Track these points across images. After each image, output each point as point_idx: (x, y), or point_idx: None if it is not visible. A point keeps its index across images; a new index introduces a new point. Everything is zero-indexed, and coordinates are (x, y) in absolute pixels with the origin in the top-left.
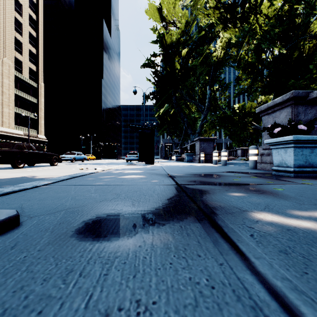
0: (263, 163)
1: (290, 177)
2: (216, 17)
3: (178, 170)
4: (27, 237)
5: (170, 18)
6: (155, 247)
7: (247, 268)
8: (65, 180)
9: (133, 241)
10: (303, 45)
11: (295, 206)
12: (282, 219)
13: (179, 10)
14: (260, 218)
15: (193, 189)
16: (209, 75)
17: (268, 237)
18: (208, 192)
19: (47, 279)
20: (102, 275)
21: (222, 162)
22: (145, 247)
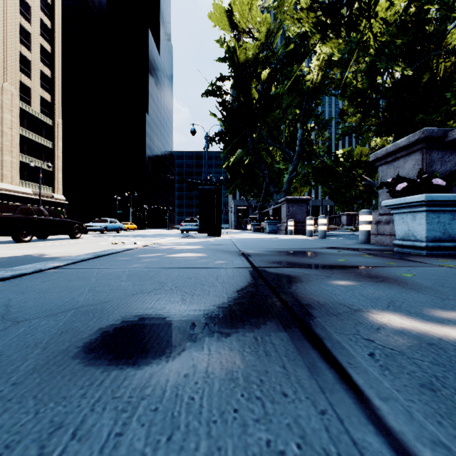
0: (380, 235)
1: (421, 255)
2: (311, 23)
3: (255, 245)
4: (1, 358)
5: (244, 25)
6: (211, 377)
7: (368, 421)
8: (86, 260)
9: (176, 366)
10: (436, 64)
11: (436, 302)
12: (418, 325)
13: (257, 13)
14: (383, 323)
15: (277, 275)
16: (301, 108)
17: (399, 357)
18: (299, 280)
19: (13, 444)
20: (113, 435)
21: (320, 234)
22: (195, 378)
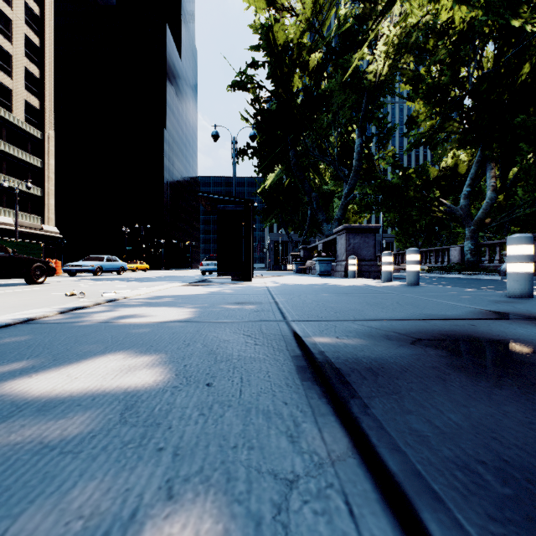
0: None
1: None
2: None
3: (319, 304)
4: None
5: (284, 0)
6: None
7: None
8: None
9: None
10: None
11: None
12: None
13: None
14: None
15: None
16: (359, 110)
17: None
18: None
19: None
20: None
21: (409, 278)
22: None
